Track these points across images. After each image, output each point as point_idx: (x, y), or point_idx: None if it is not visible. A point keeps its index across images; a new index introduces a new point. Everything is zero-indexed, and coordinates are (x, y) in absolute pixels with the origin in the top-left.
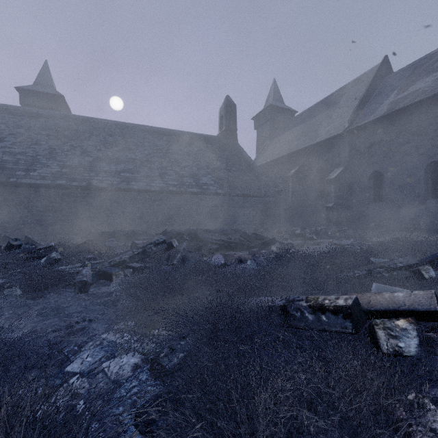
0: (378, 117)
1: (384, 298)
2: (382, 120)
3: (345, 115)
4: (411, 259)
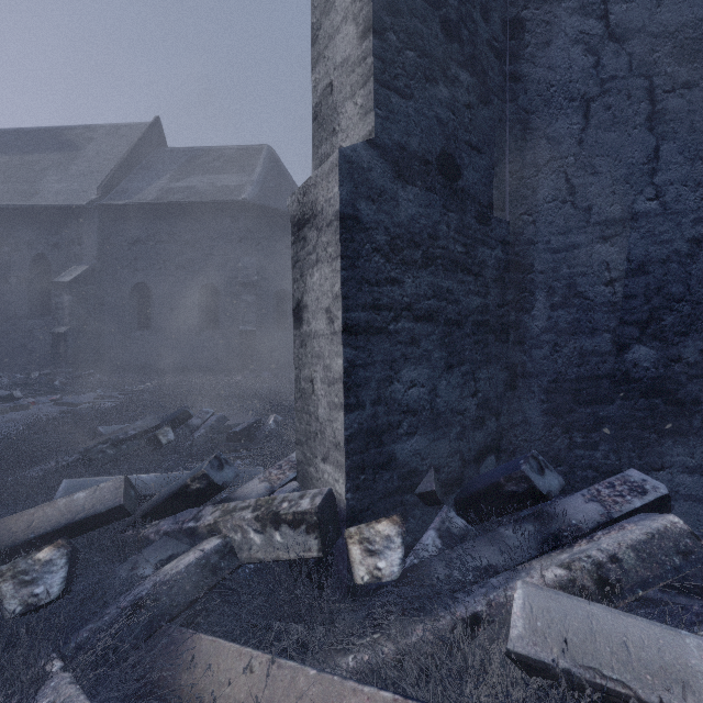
0: (144, 202)
1: (58, 508)
2: (151, 209)
3: (93, 176)
4: (153, 419)
